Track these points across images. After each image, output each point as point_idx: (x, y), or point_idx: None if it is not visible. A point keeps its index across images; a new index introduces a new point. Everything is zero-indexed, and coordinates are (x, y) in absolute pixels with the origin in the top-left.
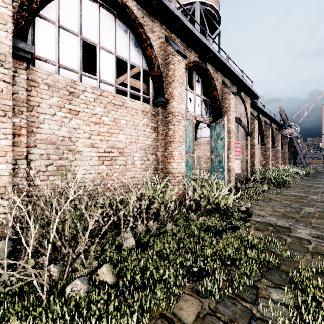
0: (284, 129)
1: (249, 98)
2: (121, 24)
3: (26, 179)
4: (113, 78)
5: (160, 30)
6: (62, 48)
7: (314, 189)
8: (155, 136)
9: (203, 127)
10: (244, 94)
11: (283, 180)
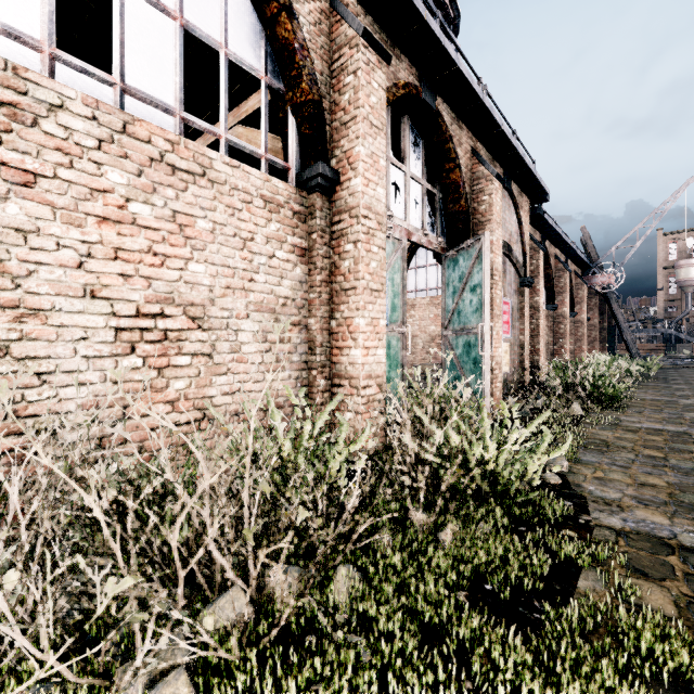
0: (594, 276)
1: (528, 200)
2: None
3: None
4: (173, 90)
5: None
6: None
7: (687, 410)
8: (304, 275)
9: (420, 267)
10: (518, 188)
11: (615, 391)
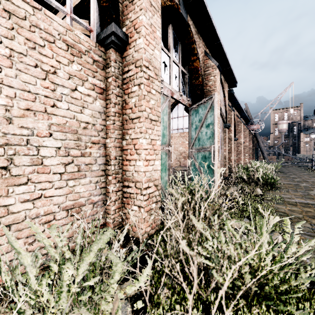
0: (251, 125)
1: (227, 85)
2: None
3: None
4: None
5: None
6: None
7: (308, 190)
8: (102, 108)
9: (174, 118)
10: (223, 78)
11: (274, 181)
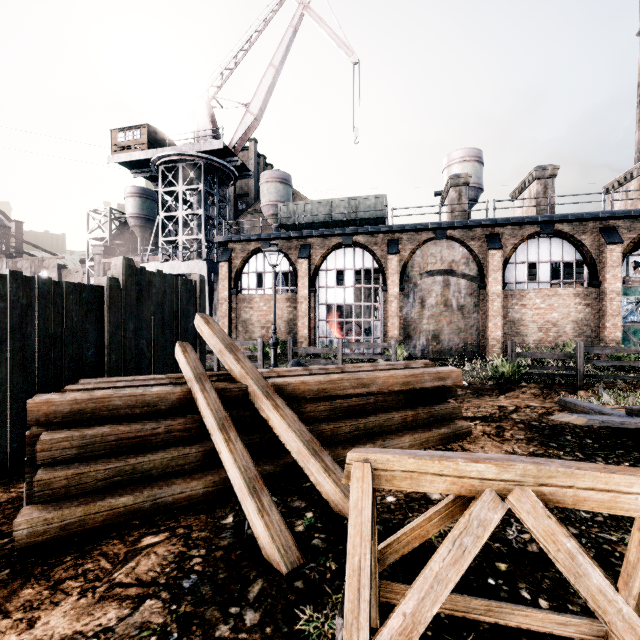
0: None
1: None
2: (555, 239)
3: (503, 338)
4: (548, 277)
5: (593, 227)
6: (516, 273)
7: None
8: (589, 311)
9: None
10: None
11: None
